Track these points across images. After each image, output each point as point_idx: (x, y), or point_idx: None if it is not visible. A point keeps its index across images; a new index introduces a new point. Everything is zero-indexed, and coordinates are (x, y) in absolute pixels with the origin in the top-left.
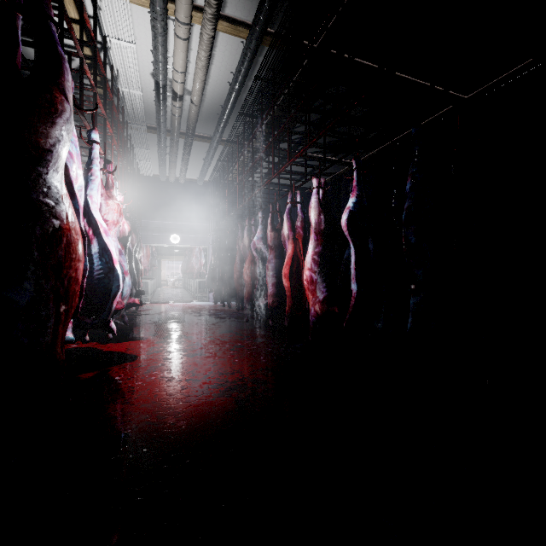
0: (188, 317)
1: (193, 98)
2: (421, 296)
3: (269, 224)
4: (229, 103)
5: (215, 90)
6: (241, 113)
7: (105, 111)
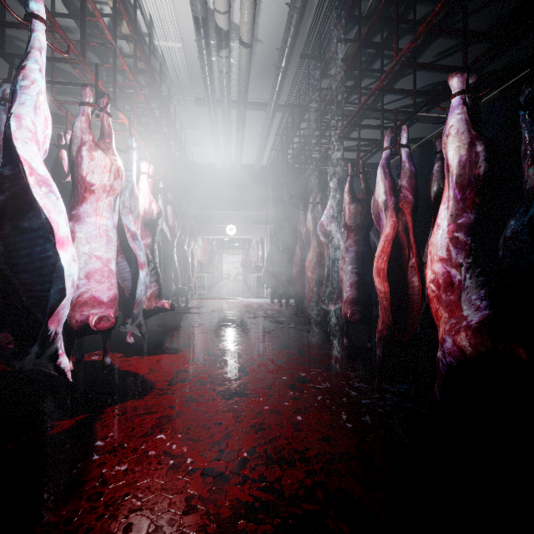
0: (240, 320)
1: (241, 39)
2: None
3: (347, 193)
4: (287, 38)
5: (269, 24)
6: (304, 54)
7: (114, 39)
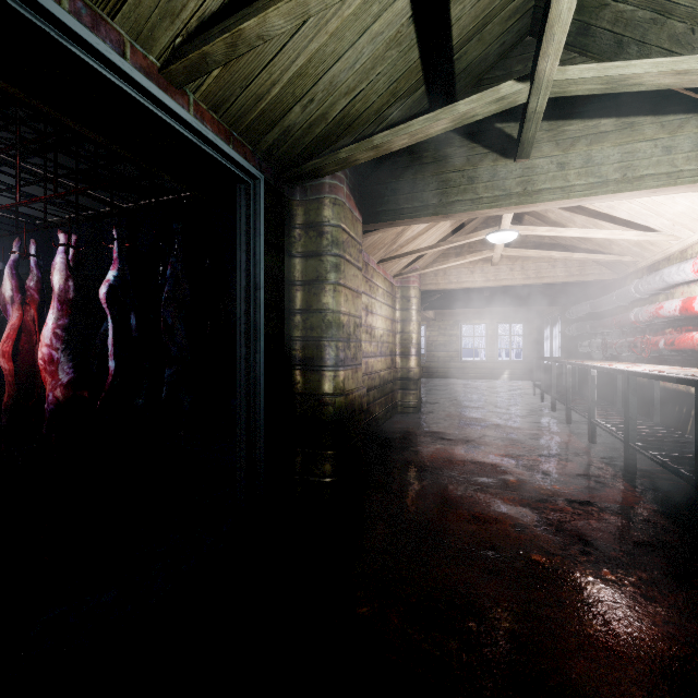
0: None
1: None
2: (178, 367)
3: None
4: None
5: None
6: None
7: None
